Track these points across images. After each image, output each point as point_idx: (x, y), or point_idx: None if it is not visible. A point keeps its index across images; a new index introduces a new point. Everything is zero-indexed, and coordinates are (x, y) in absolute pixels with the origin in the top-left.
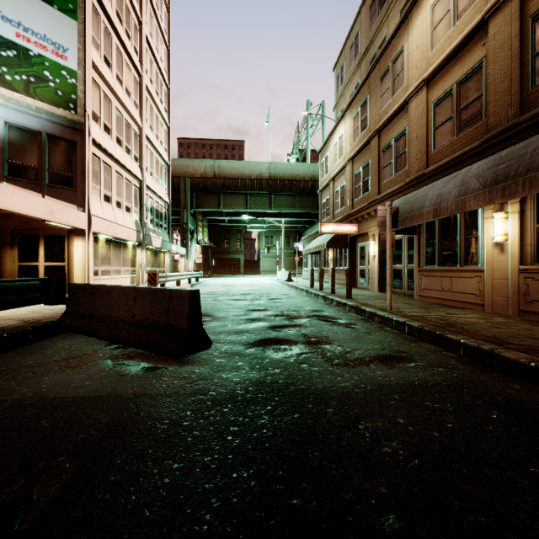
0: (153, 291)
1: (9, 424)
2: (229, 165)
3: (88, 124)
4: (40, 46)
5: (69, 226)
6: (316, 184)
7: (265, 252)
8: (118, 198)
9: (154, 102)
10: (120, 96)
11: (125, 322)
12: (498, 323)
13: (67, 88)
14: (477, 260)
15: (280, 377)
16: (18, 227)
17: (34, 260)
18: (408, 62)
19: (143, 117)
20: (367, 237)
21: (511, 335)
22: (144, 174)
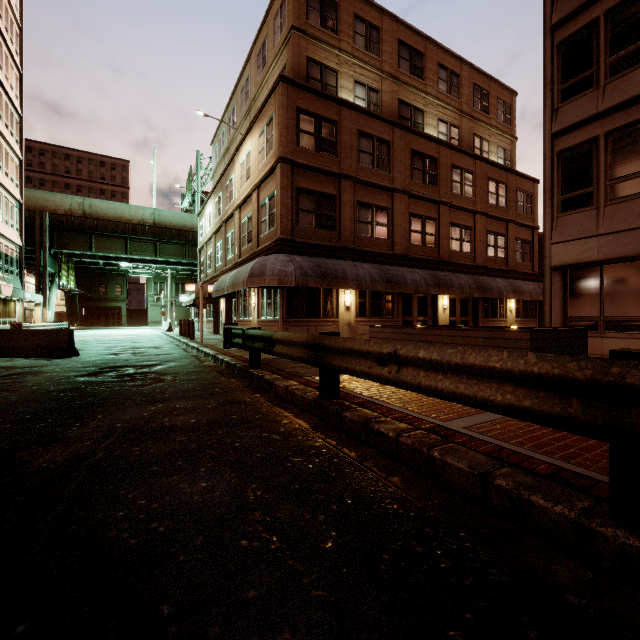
0: (46, 331)
1: (7, 366)
2: (104, 205)
3: None
4: None
5: None
6: None
7: (155, 300)
8: None
9: (3, 137)
10: None
11: (26, 348)
12: None
13: None
14: (251, 315)
15: (109, 358)
16: None
17: None
18: (234, 187)
19: None
20: None
21: None
22: None
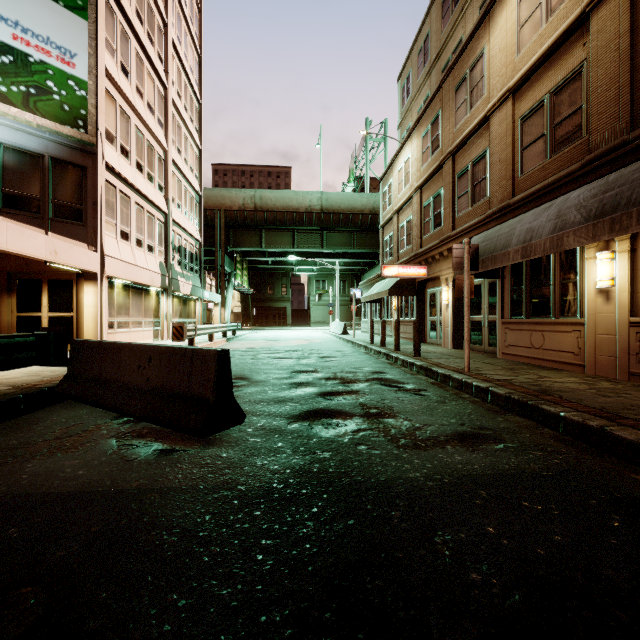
0: (172, 351)
1: None
2: (273, 196)
3: (100, 145)
4: (43, 51)
5: (77, 269)
6: (376, 219)
7: (316, 299)
8: (138, 235)
9: (182, 120)
10: (140, 112)
11: (137, 390)
12: (604, 390)
13: (75, 102)
14: (575, 311)
15: (330, 464)
16: (17, 270)
17: (36, 310)
18: (489, 69)
19: (169, 138)
20: (439, 282)
21: (624, 406)
22: (170, 206)
